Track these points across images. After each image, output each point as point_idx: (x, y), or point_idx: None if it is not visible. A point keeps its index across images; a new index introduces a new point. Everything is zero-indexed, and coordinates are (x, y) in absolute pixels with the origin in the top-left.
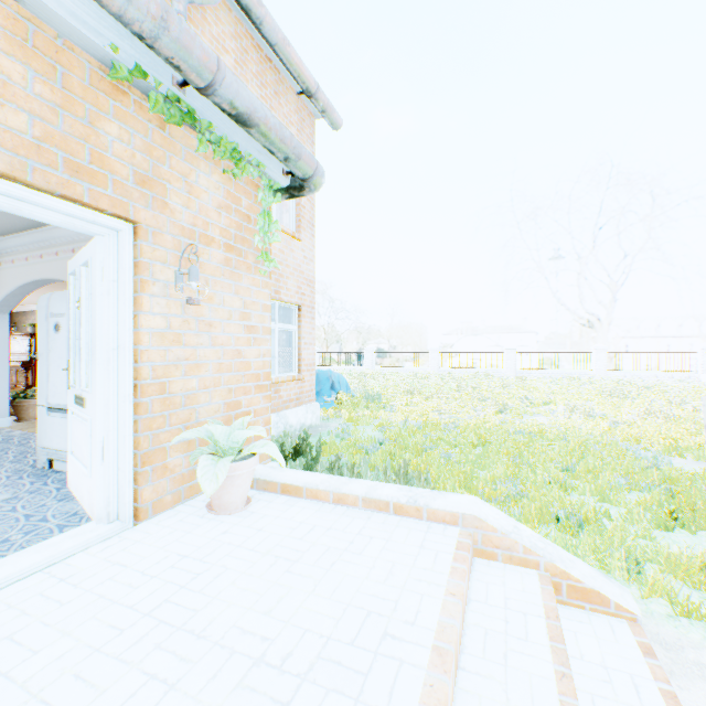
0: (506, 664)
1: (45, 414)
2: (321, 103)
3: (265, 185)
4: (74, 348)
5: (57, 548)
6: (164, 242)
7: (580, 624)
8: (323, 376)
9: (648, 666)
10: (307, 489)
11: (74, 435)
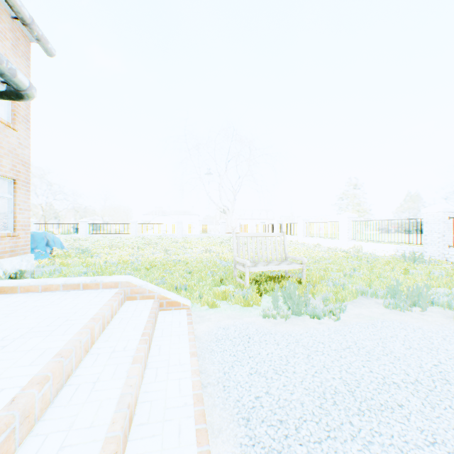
0: (128, 323)
1: None
2: (36, 33)
3: None
4: None
5: None
6: None
7: (169, 314)
8: (39, 236)
9: (187, 318)
10: (21, 287)
11: None
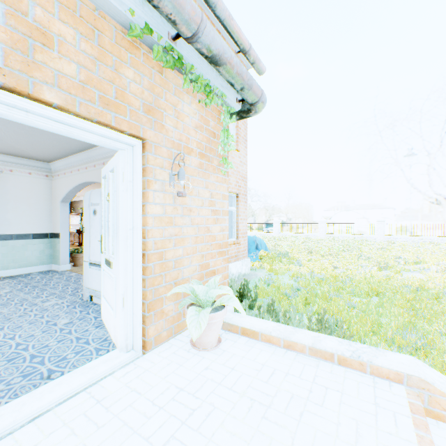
0: None
1: (88, 266)
2: (252, 57)
3: (224, 110)
4: (104, 226)
5: (95, 372)
6: (162, 152)
7: None
8: (250, 240)
9: None
10: (261, 334)
11: (105, 285)
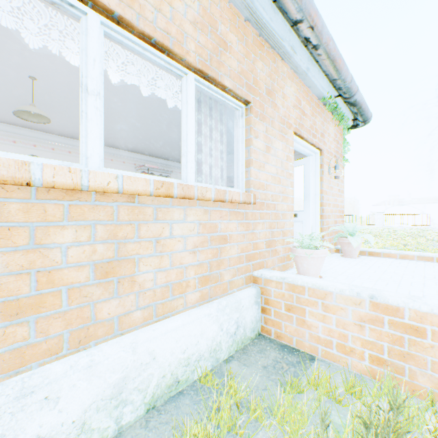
0: None
1: None
2: None
3: (344, 127)
4: None
5: None
6: (324, 156)
7: None
8: None
9: None
10: (383, 253)
11: None
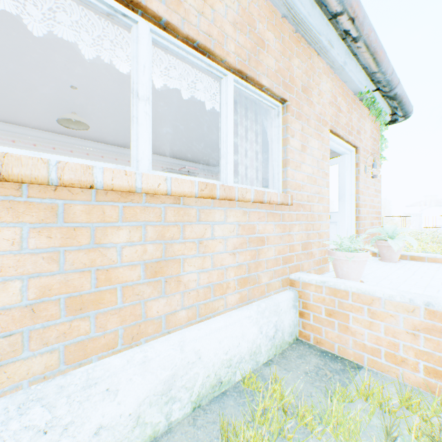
0: None
1: None
2: None
3: (381, 123)
4: None
5: None
6: (360, 154)
7: None
8: None
9: None
10: (427, 258)
11: None
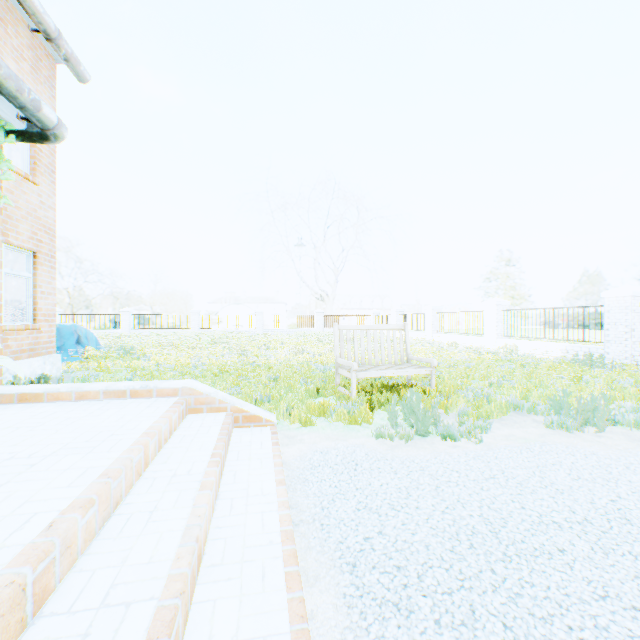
0: (192, 442)
1: None
2: (64, 50)
3: None
4: None
5: None
6: None
7: (246, 432)
8: (67, 331)
9: (271, 437)
10: (48, 394)
11: None
